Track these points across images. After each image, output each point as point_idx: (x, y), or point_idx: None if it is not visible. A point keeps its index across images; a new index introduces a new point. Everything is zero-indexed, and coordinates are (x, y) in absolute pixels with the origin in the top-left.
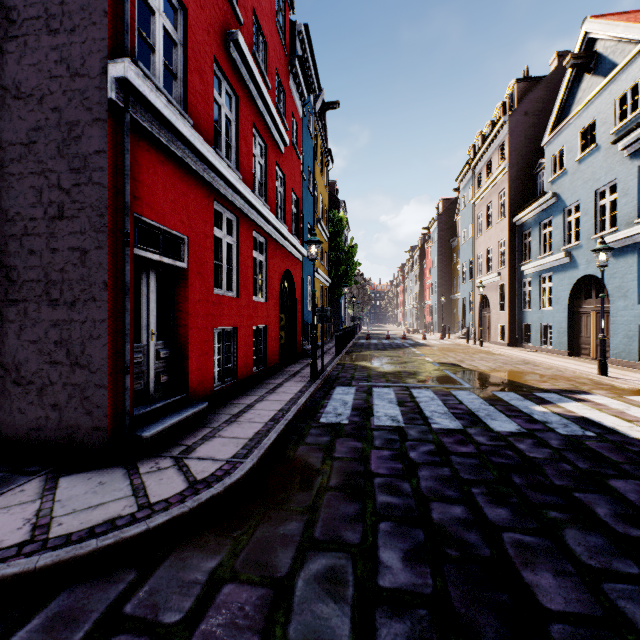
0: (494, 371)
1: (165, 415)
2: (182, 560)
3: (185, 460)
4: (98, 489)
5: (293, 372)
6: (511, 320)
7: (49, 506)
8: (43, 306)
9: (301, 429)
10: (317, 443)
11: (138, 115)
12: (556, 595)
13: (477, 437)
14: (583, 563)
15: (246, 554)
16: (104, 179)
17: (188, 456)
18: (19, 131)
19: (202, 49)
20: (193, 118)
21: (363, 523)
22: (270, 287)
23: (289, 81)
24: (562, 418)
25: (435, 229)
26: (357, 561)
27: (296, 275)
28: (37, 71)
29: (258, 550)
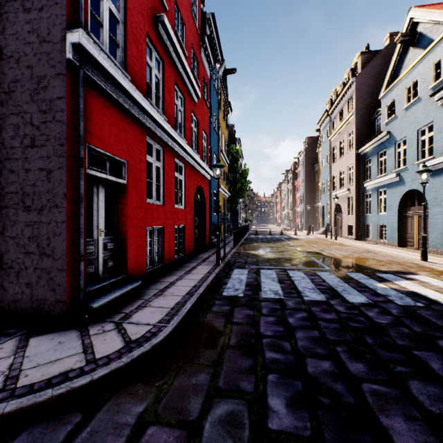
0: (346, 258)
1: (110, 290)
2: (117, 405)
3: (123, 324)
4: (57, 347)
5: (203, 258)
6: (357, 221)
7: (20, 361)
8: (20, 211)
9: (209, 300)
10: (220, 311)
11: (90, 71)
12: (408, 437)
13: (337, 307)
14: (426, 409)
15: (166, 400)
16: (64, 118)
17: (126, 321)
18: (2, 83)
19: (138, 26)
20: (131, 76)
21: (255, 375)
22: (187, 198)
23: (201, 53)
24: (398, 292)
25: (303, 158)
26: (251, 407)
27: (206, 190)
28: (15, 39)
29: (175, 397)
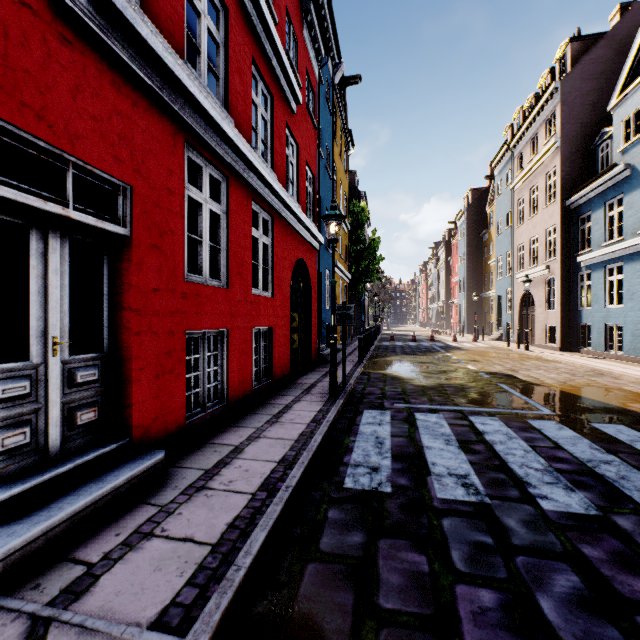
0: (567, 386)
1: (73, 487)
2: None
3: (51, 630)
4: None
5: (307, 386)
6: (564, 320)
7: None
8: None
9: (313, 507)
10: (341, 553)
11: None
12: None
13: None
14: None
15: None
16: None
17: (64, 614)
18: None
19: None
20: (143, 0)
21: None
22: (277, 278)
23: (303, 30)
24: None
25: (463, 222)
26: None
27: (312, 266)
28: None
29: None
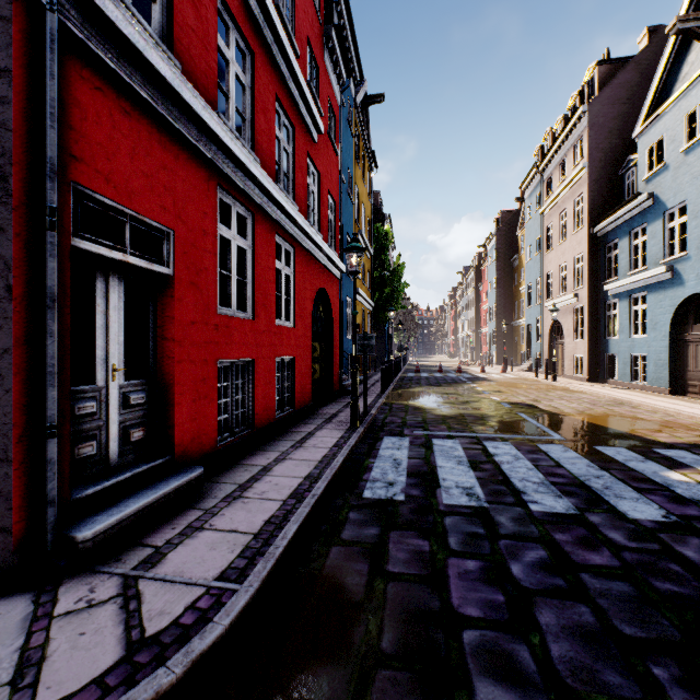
0: (584, 415)
1: (132, 492)
2: None
3: (140, 583)
4: None
5: (328, 415)
6: (591, 350)
7: None
8: None
9: (336, 511)
10: (359, 540)
11: (76, 25)
12: None
13: (608, 532)
14: None
15: None
16: (7, 116)
17: (147, 574)
18: None
19: None
20: (183, 63)
21: None
22: (299, 308)
23: (324, 57)
24: None
25: (493, 246)
26: None
27: (333, 295)
28: None
29: None
